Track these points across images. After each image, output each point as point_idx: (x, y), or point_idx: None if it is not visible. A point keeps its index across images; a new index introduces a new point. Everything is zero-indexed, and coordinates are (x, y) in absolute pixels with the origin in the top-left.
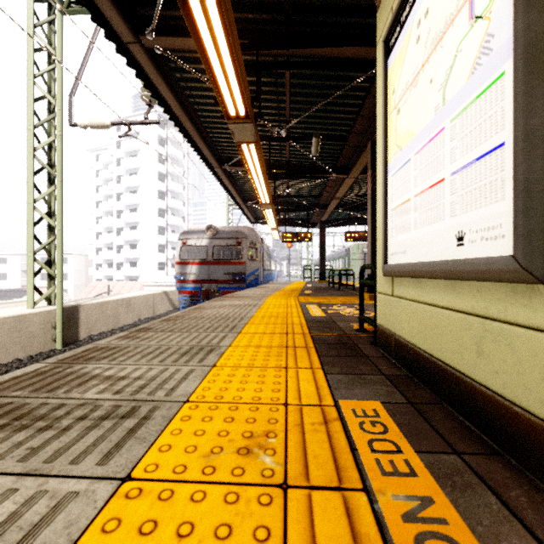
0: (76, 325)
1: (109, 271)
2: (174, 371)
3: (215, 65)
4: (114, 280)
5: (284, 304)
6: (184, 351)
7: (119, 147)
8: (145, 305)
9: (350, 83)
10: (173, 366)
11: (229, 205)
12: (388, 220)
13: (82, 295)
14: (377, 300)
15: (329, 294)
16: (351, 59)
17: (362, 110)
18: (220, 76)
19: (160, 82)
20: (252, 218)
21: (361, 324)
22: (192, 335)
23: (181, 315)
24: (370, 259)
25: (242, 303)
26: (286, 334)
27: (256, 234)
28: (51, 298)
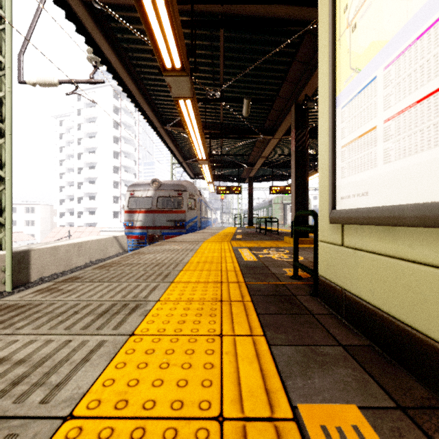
0: (27, 268)
1: (71, 219)
2: (77, 346)
3: (147, 4)
4: (75, 226)
5: (218, 248)
6: (104, 309)
7: (79, 114)
8: (96, 248)
9: (279, 46)
10: (80, 336)
11: (173, 163)
12: (336, 159)
13: (46, 239)
14: (319, 249)
15: (257, 238)
16: (281, 19)
17: (288, 75)
18: (153, 19)
19: (101, 40)
20: (191, 174)
21: (296, 271)
22: (121, 285)
23: (118, 261)
24: (294, 208)
25: (180, 248)
26: (221, 283)
27: (194, 187)
28: (2, 244)
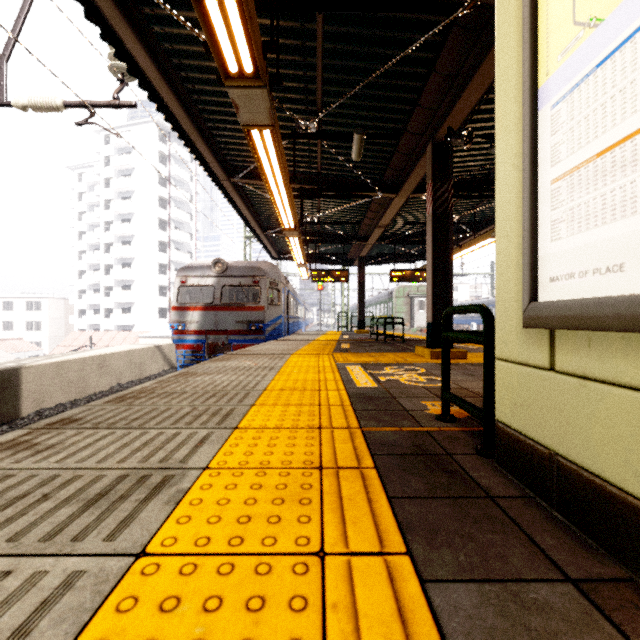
0: (16, 395)
1: (95, 319)
2: (17, 589)
3: None
4: (101, 330)
5: (314, 366)
6: (100, 489)
7: (108, 164)
8: (128, 364)
9: (411, 45)
10: (33, 560)
11: (247, 237)
12: (539, 207)
13: (58, 349)
14: (497, 373)
15: (374, 349)
16: None
17: (422, 96)
18: None
19: (127, 34)
20: (273, 253)
21: (446, 407)
22: (145, 436)
23: (151, 388)
24: (430, 302)
25: (254, 365)
26: (319, 429)
27: (278, 271)
28: None
